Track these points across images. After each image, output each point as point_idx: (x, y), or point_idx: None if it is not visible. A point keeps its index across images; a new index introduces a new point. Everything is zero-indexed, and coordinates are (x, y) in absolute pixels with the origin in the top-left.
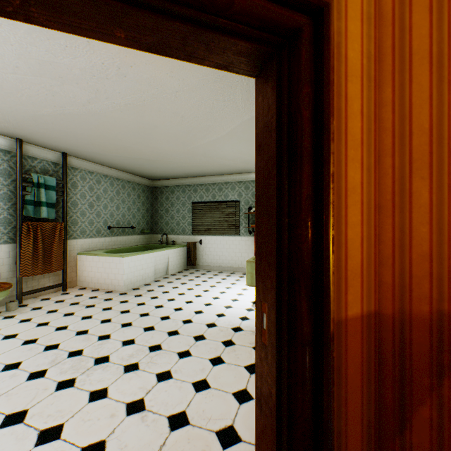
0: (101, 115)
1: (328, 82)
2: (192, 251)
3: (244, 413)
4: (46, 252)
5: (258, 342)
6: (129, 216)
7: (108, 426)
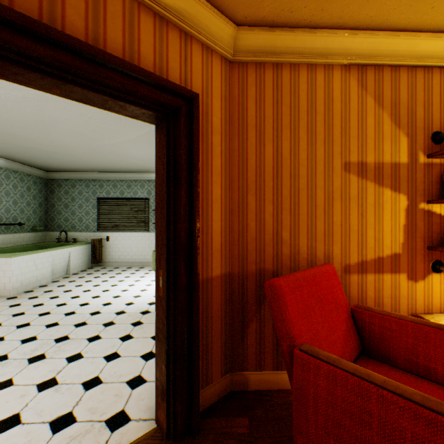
0: None
1: (196, 141)
2: (97, 248)
3: (150, 365)
4: None
5: (157, 297)
6: (15, 211)
7: (20, 403)
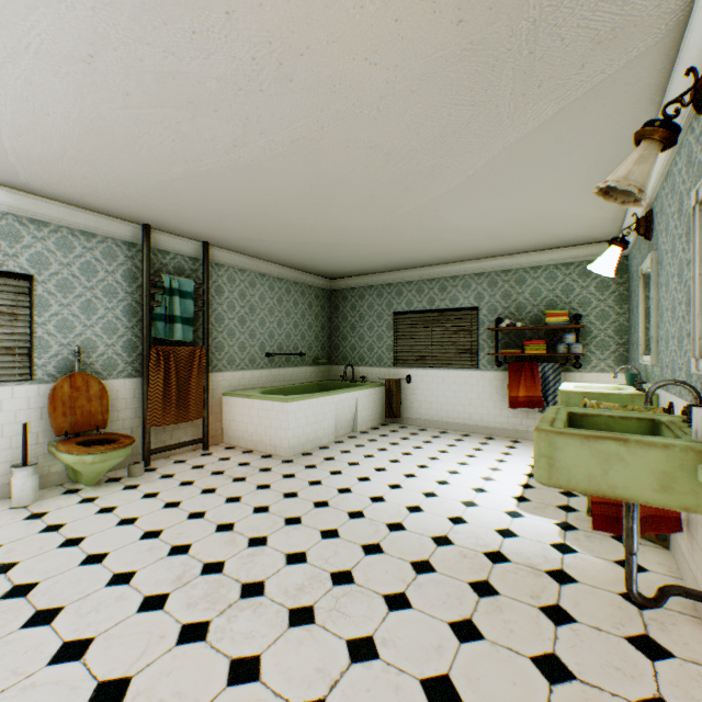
0: (254, 169)
1: None
2: (393, 394)
3: None
4: (181, 391)
5: None
6: (295, 337)
7: None
